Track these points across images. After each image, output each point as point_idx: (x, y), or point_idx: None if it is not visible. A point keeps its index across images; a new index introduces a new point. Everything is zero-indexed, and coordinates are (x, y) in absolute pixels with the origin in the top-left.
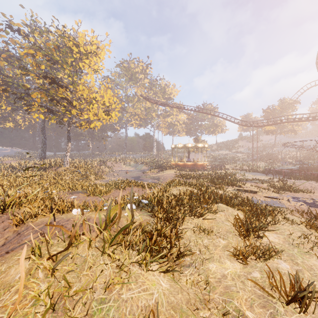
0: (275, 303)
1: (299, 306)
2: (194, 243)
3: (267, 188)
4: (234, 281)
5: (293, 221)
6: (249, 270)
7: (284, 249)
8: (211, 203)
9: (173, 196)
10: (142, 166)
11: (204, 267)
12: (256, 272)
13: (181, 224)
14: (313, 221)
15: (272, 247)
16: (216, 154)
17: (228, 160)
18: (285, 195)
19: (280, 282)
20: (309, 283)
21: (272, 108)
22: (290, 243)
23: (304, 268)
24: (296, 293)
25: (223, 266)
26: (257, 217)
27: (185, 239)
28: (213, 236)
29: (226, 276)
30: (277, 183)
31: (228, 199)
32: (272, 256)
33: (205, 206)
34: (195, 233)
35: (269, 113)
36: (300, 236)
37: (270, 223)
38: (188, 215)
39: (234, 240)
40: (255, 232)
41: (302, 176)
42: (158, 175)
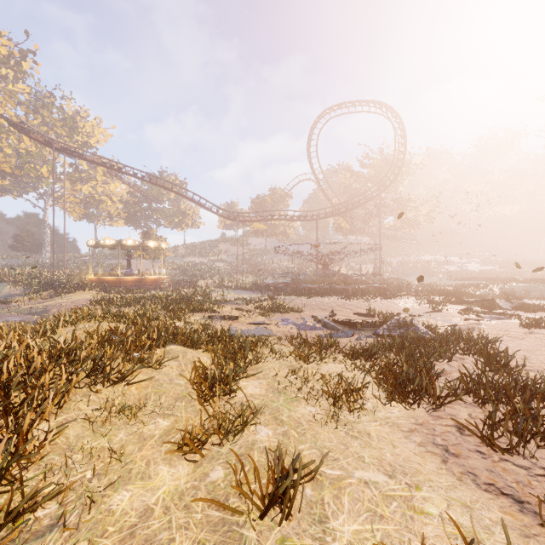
0: (242, 526)
1: (281, 509)
2: (83, 454)
3: (253, 311)
4: (168, 515)
5: (282, 353)
6: (206, 468)
7: (267, 403)
8: (155, 347)
9: (50, 345)
10: (5, 287)
11: (97, 512)
12: (218, 467)
13: (58, 412)
14: (303, 348)
15: (249, 405)
16: (184, 263)
17: (203, 273)
18: (274, 317)
19: (255, 473)
20: (296, 451)
21: (262, 198)
22: (275, 390)
23: (290, 426)
24: (277, 486)
25: (150, 484)
26: (233, 357)
27: (57, 451)
28: (144, 418)
29: (153, 508)
30: (266, 303)
31: (188, 335)
32: (247, 424)
33: (136, 355)
34: (92, 425)
35: (258, 205)
36: (288, 374)
37: (251, 364)
38: (84, 385)
39: (183, 413)
40: (226, 386)
41: (294, 291)
42: (45, 305)
